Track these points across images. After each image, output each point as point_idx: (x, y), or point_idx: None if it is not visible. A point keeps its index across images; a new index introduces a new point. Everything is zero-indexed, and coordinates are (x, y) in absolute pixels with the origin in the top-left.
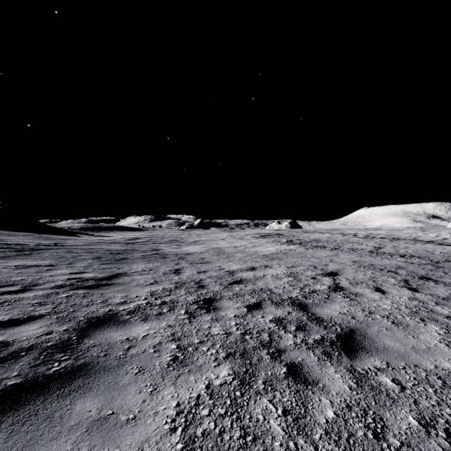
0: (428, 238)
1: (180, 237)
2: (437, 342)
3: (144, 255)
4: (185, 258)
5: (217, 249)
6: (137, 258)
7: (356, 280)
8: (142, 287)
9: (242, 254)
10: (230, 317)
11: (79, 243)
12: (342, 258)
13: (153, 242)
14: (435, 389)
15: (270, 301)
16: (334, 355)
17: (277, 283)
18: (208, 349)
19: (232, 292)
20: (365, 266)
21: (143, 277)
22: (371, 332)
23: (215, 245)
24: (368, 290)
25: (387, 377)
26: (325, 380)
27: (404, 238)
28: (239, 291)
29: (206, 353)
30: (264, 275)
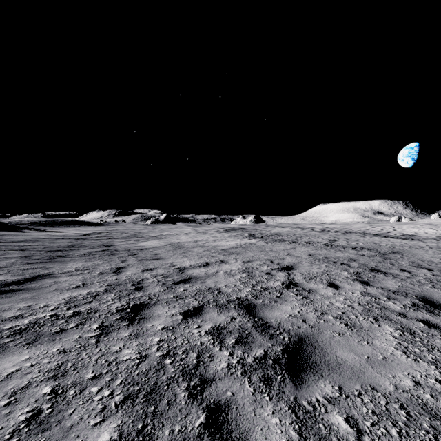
0: (375, 231)
1: (141, 232)
2: (394, 348)
3: (90, 252)
4: (137, 254)
5: (176, 244)
6: (79, 256)
7: (310, 275)
8: (60, 293)
9: (200, 249)
10: (157, 330)
11: (17, 239)
12: (299, 251)
13: (109, 238)
14: (399, 428)
15: (215, 303)
16: (275, 381)
17: (229, 281)
18: (99, 391)
19: (172, 294)
20: (320, 258)
21: (70, 279)
22: (323, 339)
23: (176, 240)
24: (321, 285)
25: (340, 414)
26: (256, 432)
27: (355, 231)
28: (182, 292)
29: (93, 398)
30: (217, 272)
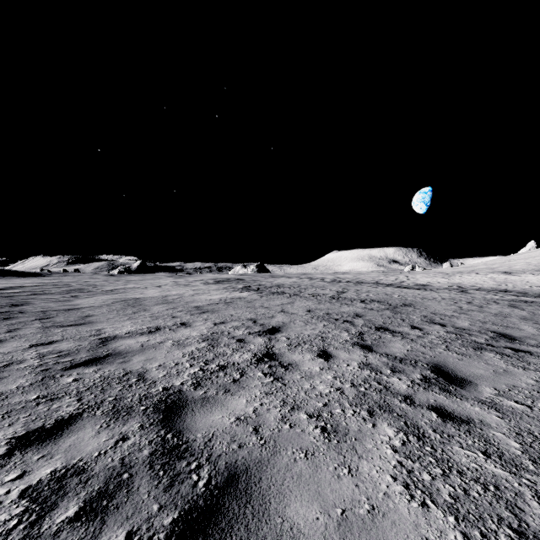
0: (389, 281)
1: (93, 285)
2: (391, 478)
3: None
4: (52, 317)
5: (132, 301)
6: None
7: (299, 339)
8: None
9: (163, 307)
10: None
11: None
12: (297, 306)
13: (33, 293)
14: None
15: (112, 405)
16: None
17: (172, 356)
18: None
19: (39, 393)
20: (320, 315)
21: None
22: (273, 473)
23: (137, 295)
24: (308, 356)
25: None
26: None
27: (368, 282)
28: (64, 386)
29: None
30: (163, 342)
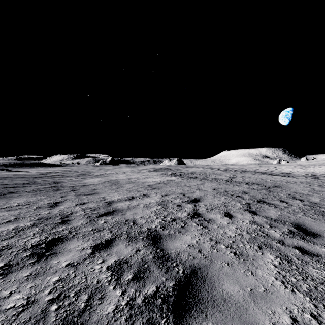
0: (263, 170)
1: (89, 172)
2: (274, 278)
3: (39, 188)
4: (78, 190)
5: (113, 181)
6: (27, 192)
7: (212, 206)
8: None
9: (131, 185)
10: (60, 267)
11: None
12: (206, 186)
13: (62, 176)
14: None
15: (127, 235)
16: None
17: (145, 212)
18: None
19: (92, 227)
20: (221, 192)
21: (6, 214)
22: (213, 271)
23: (114, 178)
24: (219, 216)
25: None
26: None
27: (249, 170)
28: (101, 225)
29: None
30: (138, 205)
